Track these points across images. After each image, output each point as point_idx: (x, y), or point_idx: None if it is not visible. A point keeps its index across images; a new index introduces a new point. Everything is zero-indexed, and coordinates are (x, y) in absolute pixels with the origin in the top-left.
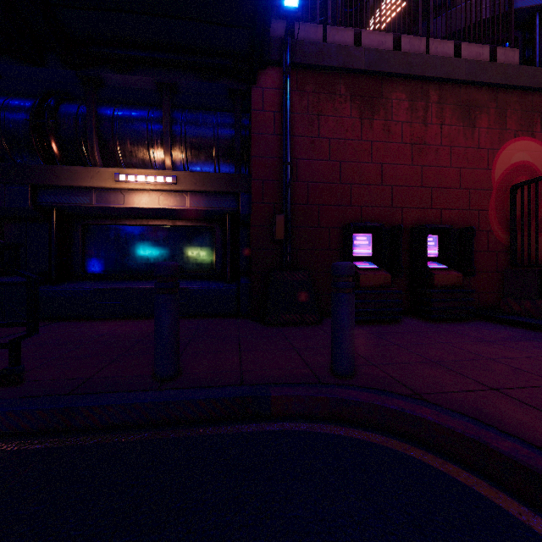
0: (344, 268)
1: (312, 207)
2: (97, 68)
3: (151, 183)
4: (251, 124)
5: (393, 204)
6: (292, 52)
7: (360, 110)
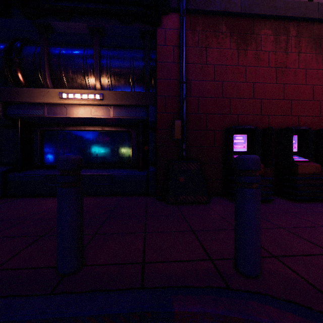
0: (251, 162)
1: (202, 115)
2: (47, 17)
3: (85, 99)
4: (156, 55)
5: (262, 112)
6: (187, 1)
7: (237, 43)
